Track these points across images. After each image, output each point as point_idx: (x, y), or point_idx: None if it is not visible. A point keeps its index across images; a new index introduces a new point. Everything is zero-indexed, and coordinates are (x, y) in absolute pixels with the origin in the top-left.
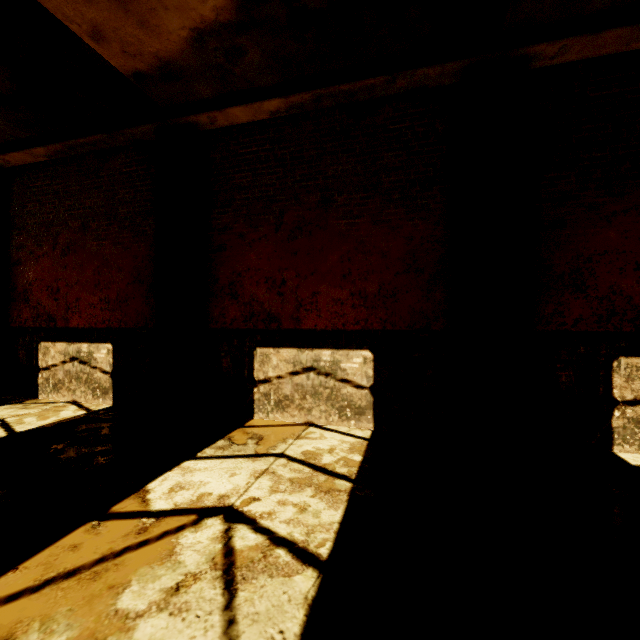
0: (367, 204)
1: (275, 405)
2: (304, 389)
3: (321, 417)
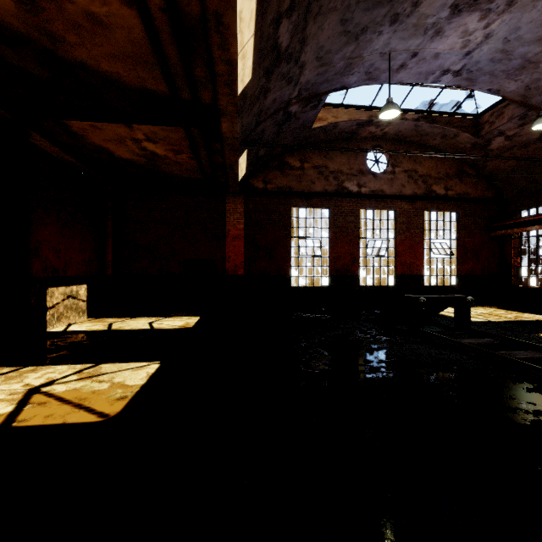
0: None
1: None
2: None
3: None
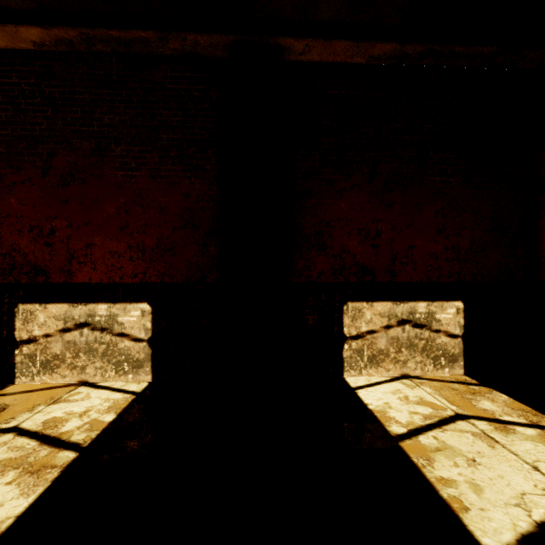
0: (145, 158)
1: (42, 366)
2: (77, 346)
3: (96, 374)
